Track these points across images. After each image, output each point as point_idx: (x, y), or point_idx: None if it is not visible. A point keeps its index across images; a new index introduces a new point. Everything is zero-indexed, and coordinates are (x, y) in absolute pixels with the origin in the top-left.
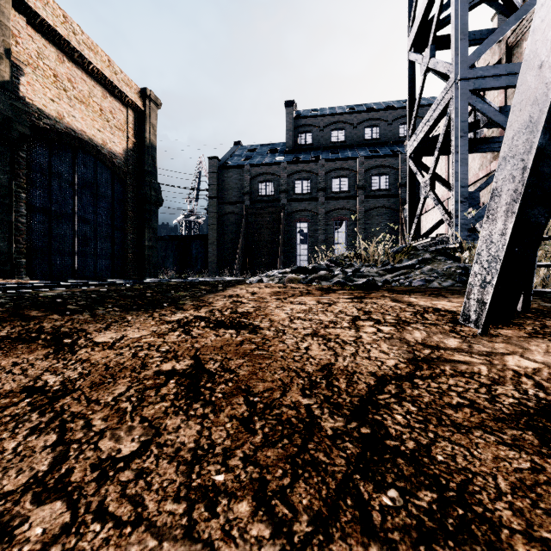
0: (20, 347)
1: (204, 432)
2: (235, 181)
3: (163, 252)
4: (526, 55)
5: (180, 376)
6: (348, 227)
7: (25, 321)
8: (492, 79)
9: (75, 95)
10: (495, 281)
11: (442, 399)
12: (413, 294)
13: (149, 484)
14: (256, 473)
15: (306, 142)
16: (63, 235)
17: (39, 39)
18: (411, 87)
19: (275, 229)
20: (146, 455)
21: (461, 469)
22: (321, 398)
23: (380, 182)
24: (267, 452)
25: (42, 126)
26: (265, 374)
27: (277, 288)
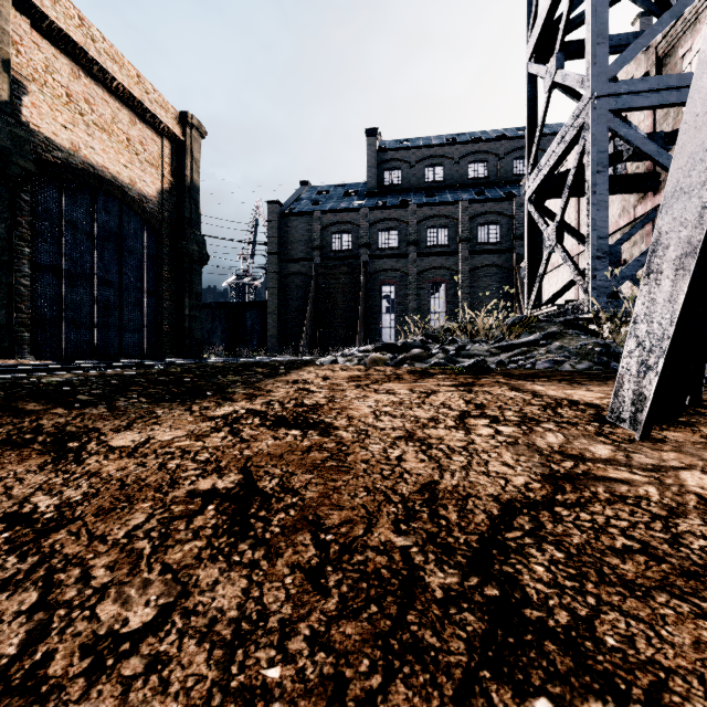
0: (7, 454)
1: (252, 591)
2: (302, 232)
3: (208, 324)
4: (703, 52)
5: (222, 499)
6: (447, 292)
7: (18, 417)
8: (639, 96)
9: (94, 120)
10: (661, 366)
11: (600, 540)
12: (538, 380)
13: (165, 682)
14: (329, 665)
15: (393, 182)
16: (78, 302)
17: (47, 47)
18: (531, 108)
19: (353, 294)
20: (165, 629)
21: (647, 663)
22: (423, 536)
23: (489, 234)
24: (345, 627)
25: (51, 161)
26: (342, 498)
27: (356, 371)
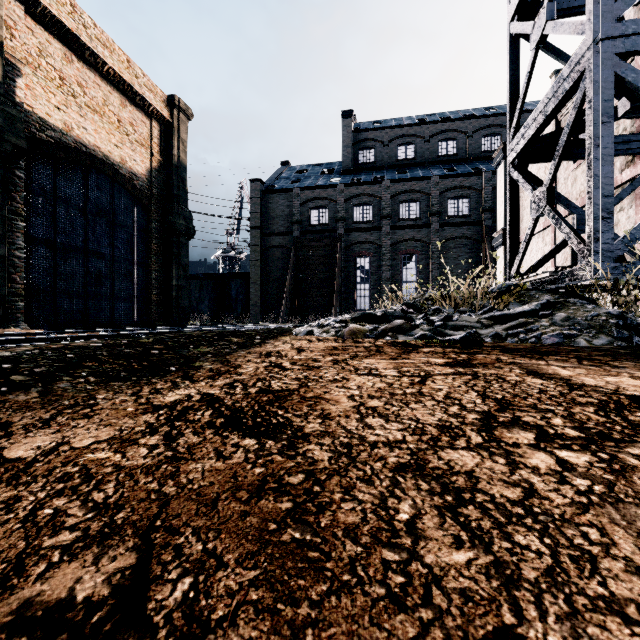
0: None
1: None
2: (282, 207)
3: (197, 293)
4: None
5: None
6: (419, 262)
7: None
8: None
9: (86, 102)
10: None
11: None
12: (550, 359)
13: None
14: None
15: (367, 160)
16: (71, 273)
17: (41, 32)
18: (512, 70)
19: (329, 265)
20: None
21: None
22: None
23: (459, 207)
24: None
25: (45, 140)
26: None
27: (333, 342)
